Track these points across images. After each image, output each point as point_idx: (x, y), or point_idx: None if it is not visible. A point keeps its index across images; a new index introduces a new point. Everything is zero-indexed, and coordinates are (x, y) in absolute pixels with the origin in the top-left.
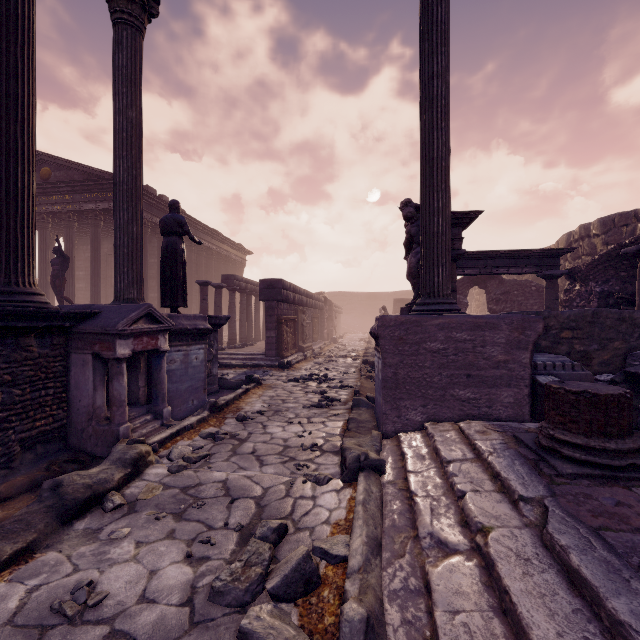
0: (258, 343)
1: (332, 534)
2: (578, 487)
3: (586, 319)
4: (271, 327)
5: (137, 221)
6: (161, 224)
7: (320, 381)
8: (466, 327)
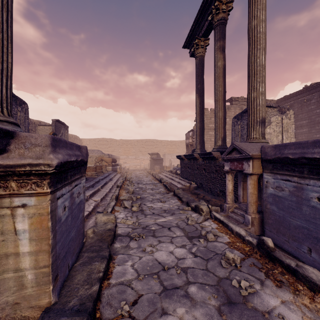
0: None
1: (119, 210)
2: None
3: None
4: None
5: None
6: None
7: None
8: None
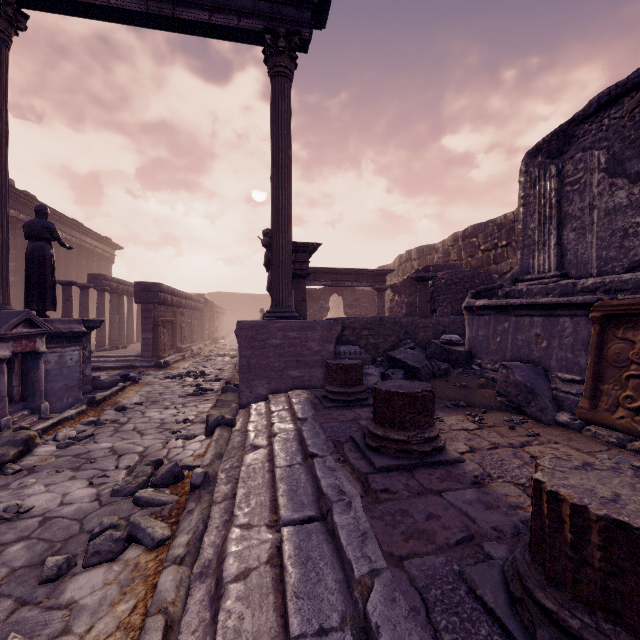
0: (132, 345)
1: (194, 460)
2: (328, 411)
3: (376, 323)
4: (147, 329)
5: (3, 228)
6: (26, 228)
7: (197, 376)
8: (296, 329)
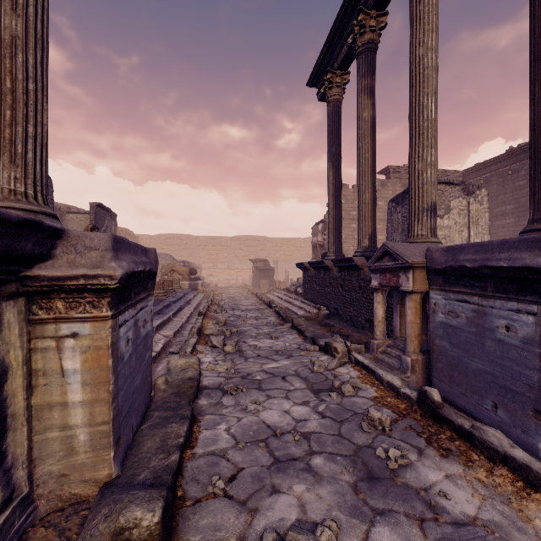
0: None
1: (203, 351)
2: None
3: None
4: None
5: (536, 97)
6: None
7: None
8: None
